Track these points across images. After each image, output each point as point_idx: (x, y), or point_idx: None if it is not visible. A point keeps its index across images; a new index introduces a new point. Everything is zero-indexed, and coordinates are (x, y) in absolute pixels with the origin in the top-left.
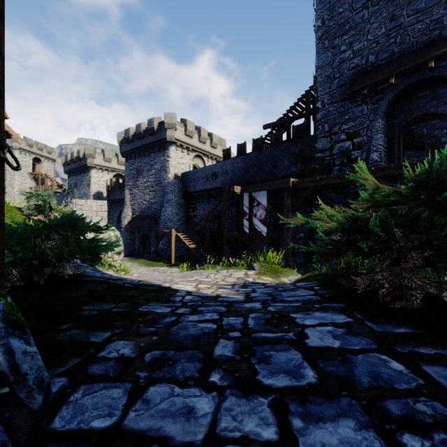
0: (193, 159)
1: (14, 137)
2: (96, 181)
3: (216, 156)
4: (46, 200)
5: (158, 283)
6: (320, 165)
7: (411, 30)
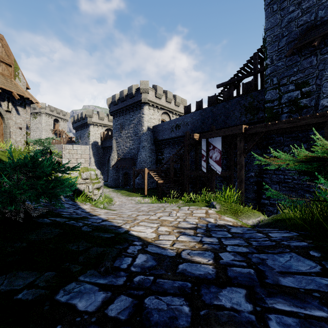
0: (162, 115)
1: (35, 103)
2: (93, 134)
3: (179, 113)
4: (46, 146)
5: (118, 225)
6: (269, 114)
7: None
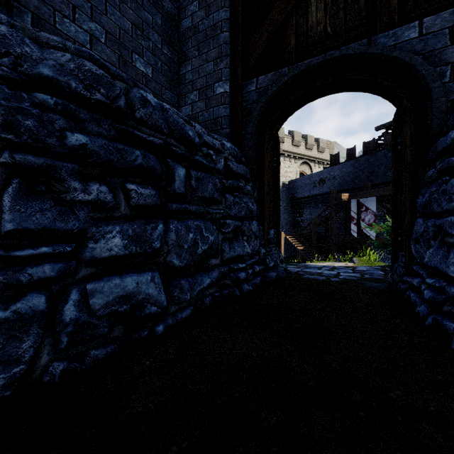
0: (300, 166)
1: None
2: None
3: (324, 160)
4: None
5: None
6: None
7: None
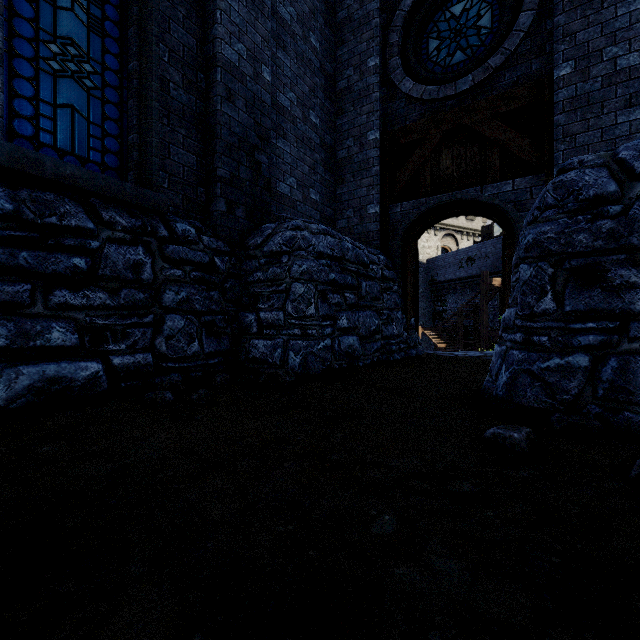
0: (442, 239)
1: None
2: None
3: (474, 231)
4: None
5: None
6: None
7: None
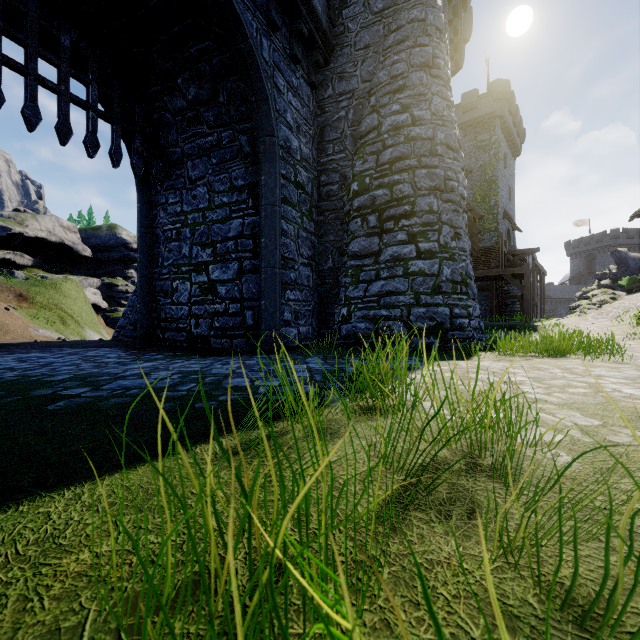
0: None
1: None
2: None
3: None
4: None
5: None
6: None
7: (507, 206)
